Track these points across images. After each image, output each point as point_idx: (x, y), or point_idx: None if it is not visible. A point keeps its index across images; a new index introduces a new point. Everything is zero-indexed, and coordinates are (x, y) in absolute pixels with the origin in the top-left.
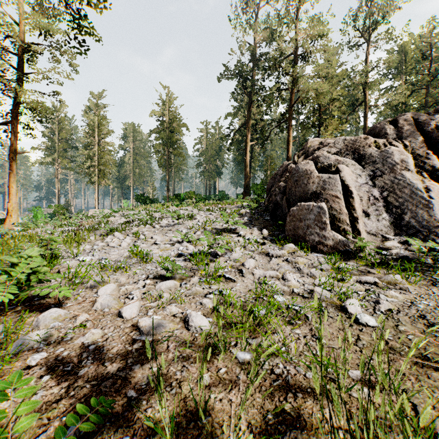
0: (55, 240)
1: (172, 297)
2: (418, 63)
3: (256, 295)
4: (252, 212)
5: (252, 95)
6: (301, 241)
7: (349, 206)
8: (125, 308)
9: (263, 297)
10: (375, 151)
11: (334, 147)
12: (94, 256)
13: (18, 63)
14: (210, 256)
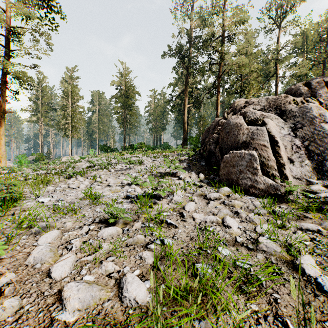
0: (15, 184)
1: (111, 248)
2: (317, 44)
3: (198, 246)
4: (190, 158)
5: (189, 68)
6: (234, 184)
7: (275, 153)
8: (56, 266)
9: (206, 250)
10: (295, 107)
11: (258, 105)
12: (53, 198)
13: (6, 42)
14: (154, 199)
